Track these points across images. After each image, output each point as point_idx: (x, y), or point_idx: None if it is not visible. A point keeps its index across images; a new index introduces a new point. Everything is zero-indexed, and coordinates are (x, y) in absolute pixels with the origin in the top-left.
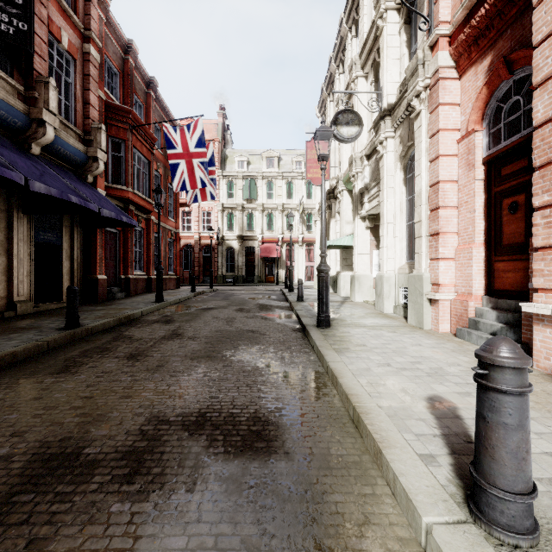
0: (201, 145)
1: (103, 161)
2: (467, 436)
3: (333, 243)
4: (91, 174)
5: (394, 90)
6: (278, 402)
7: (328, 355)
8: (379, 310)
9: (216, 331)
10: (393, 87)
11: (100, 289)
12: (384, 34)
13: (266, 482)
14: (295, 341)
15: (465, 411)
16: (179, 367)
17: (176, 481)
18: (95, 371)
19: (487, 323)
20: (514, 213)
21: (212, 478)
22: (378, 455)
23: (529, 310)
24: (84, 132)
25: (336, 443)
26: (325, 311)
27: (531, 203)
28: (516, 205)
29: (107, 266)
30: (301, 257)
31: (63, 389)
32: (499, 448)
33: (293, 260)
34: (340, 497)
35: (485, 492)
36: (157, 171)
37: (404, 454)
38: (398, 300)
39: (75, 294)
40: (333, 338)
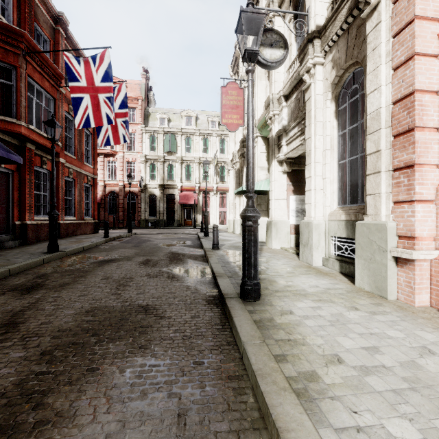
0: (108, 80)
1: None
2: None
3: None
4: None
5: (323, 10)
6: None
7: (291, 433)
8: (305, 262)
9: (87, 312)
10: (322, 7)
11: None
12: None
13: None
14: (210, 333)
15: None
16: None
17: None
18: None
19: None
20: None
21: None
22: None
23: None
24: None
25: None
26: (253, 277)
27: None
28: None
29: None
30: (215, 204)
31: None
32: None
33: (209, 206)
34: None
35: None
36: (69, 113)
37: None
38: (329, 251)
39: None
40: (274, 333)
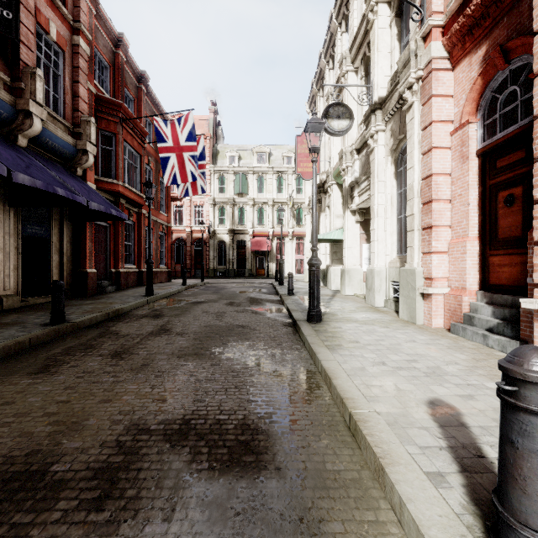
0: (192, 139)
1: (92, 154)
2: (476, 449)
3: (323, 237)
4: (81, 167)
5: (385, 83)
6: (268, 406)
7: (320, 353)
8: (369, 304)
9: (206, 326)
10: (384, 80)
11: (90, 283)
12: (374, 28)
13: (254, 507)
14: (286, 336)
15: (470, 418)
16: (165, 366)
17: (152, 507)
18: (76, 371)
19: (483, 319)
20: (510, 206)
21: (193, 502)
22: (379, 473)
23: (530, 307)
24: (73, 125)
25: (332, 456)
26: (316, 306)
27: (529, 195)
28: (512, 198)
29: (97, 260)
30: (291, 250)
31: (39, 392)
32: (533, 481)
33: (283, 253)
34: (339, 526)
35: (514, 531)
36: (148, 165)
37: (409, 473)
38: (389, 294)
39: (60, 289)
40: (325, 334)
